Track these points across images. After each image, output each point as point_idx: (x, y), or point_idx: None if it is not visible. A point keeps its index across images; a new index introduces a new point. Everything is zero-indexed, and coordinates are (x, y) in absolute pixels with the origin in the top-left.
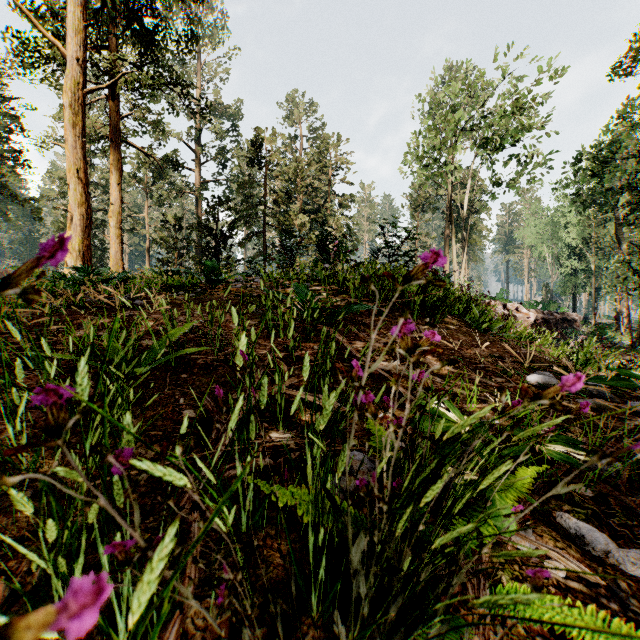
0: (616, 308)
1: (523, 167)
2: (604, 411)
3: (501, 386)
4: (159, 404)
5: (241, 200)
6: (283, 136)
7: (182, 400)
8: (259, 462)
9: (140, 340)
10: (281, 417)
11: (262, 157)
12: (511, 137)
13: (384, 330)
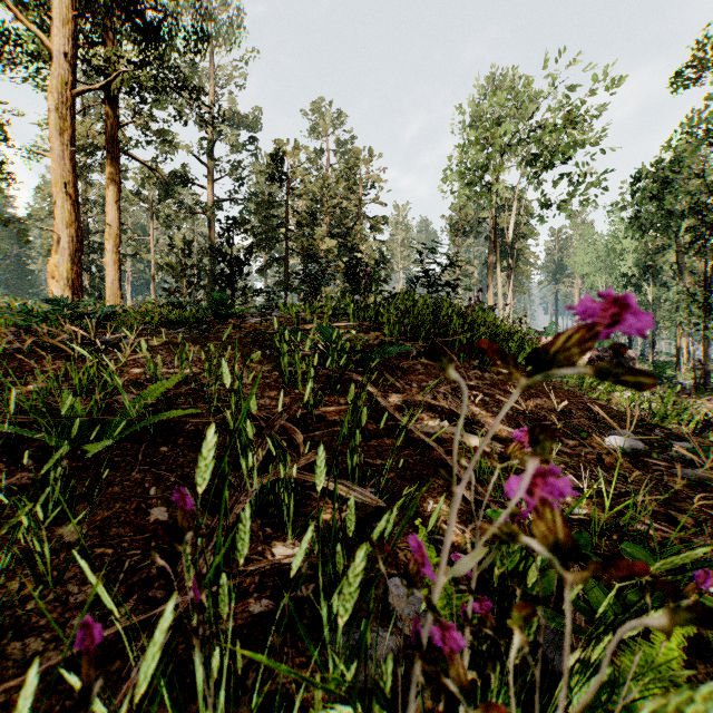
0: (676, 344)
1: (575, 187)
2: (707, 486)
3: None
4: (119, 498)
5: (259, 222)
6: (307, 149)
7: (153, 490)
8: (251, 607)
9: (117, 394)
10: (290, 522)
11: (283, 173)
12: (563, 153)
13: (425, 376)
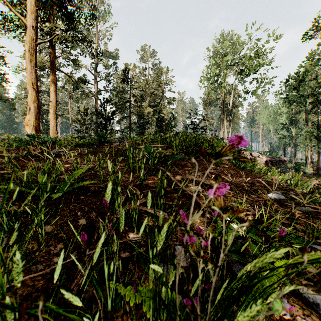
0: (305, 155)
1: (259, 84)
2: (310, 214)
3: (306, 249)
4: (66, 216)
5: (118, 100)
6: (139, 67)
7: (79, 213)
8: (121, 255)
9: (60, 175)
10: (135, 224)
11: (128, 78)
12: (254, 69)
13: (191, 168)
